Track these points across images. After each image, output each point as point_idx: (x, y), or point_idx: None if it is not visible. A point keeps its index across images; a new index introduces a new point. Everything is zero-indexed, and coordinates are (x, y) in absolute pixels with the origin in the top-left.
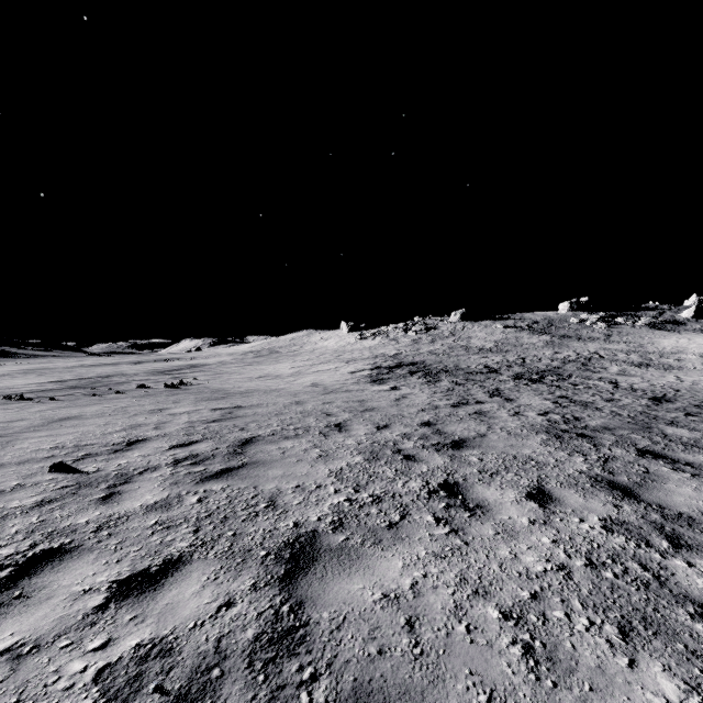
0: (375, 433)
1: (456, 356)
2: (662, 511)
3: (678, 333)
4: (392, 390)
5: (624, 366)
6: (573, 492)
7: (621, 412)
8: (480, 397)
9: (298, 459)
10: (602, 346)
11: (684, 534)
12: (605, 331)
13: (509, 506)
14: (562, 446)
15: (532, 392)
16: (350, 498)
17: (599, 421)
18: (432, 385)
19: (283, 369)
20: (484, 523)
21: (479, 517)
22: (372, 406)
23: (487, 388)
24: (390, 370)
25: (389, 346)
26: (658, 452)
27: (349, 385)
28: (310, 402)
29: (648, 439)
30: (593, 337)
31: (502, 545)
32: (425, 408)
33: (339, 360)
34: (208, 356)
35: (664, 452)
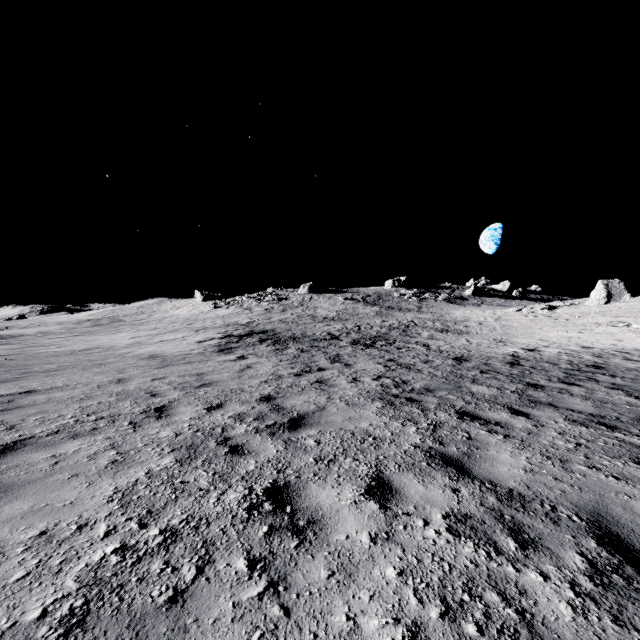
0: (203, 416)
1: (304, 324)
2: (496, 490)
3: (464, 306)
4: (238, 360)
5: (432, 332)
6: (412, 477)
7: (436, 373)
8: (323, 363)
9: (73, 474)
10: (416, 316)
11: (523, 522)
12: (418, 304)
13: (346, 515)
14: (396, 414)
15: (366, 357)
16: (127, 543)
17: (422, 383)
18: (279, 352)
19: (121, 340)
20: (316, 556)
21: (310, 545)
22: (211, 380)
23: (329, 354)
24: (240, 339)
25: (242, 315)
26: (472, 412)
27: (194, 355)
28: (136, 379)
29: (462, 399)
30: (410, 309)
31: (337, 600)
32: (268, 378)
33: (189, 329)
34: (28, 325)
35: (476, 412)
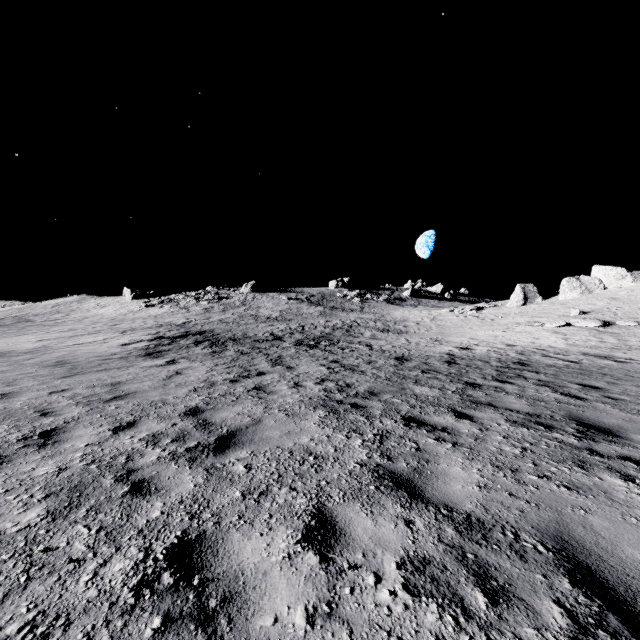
0: (105, 440)
1: (245, 324)
2: (453, 517)
3: (403, 307)
4: (167, 365)
5: (374, 331)
6: (360, 508)
7: (380, 374)
8: (263, 367)
9: None
10: (359, 316)
11: (489, 561)
12: (360, 304)
13: (277, 580)
14: (340, 424)
15: (310, 358)
16: None
17: (366, 386)
18: (216, 355)
19: (23, 343)
20: None
21: None
22: (128, 391)
23: (271, 356)
24: (173, 341)
25: (178, 314)
26: (418, 417)
27: (114, 360)
28: (28, 393)
29: (407, 403)
30: (353, 309)
31: None
32: (199, 386)
33: (113, 330)
34: None
35: (422, 416)
